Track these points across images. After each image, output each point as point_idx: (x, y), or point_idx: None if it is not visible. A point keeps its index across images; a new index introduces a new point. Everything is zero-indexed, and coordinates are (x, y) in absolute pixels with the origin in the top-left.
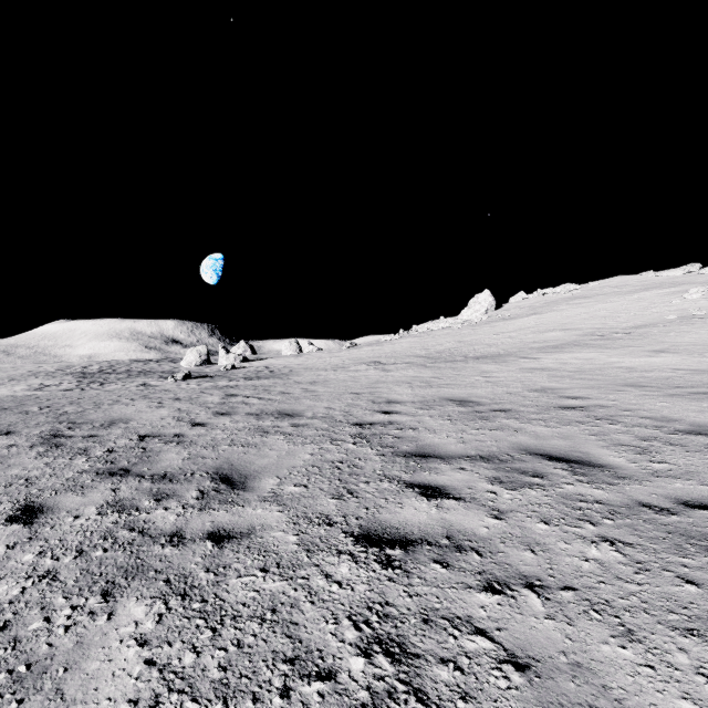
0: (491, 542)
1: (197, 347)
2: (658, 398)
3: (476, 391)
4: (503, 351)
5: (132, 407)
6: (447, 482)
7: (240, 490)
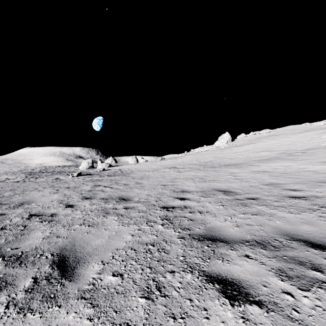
0: None
1: (87, 160)
2: None
3: (231, 184)
4: (239, 161)
5: (40, 193)
6: (241, 275)
7: (67, 279)
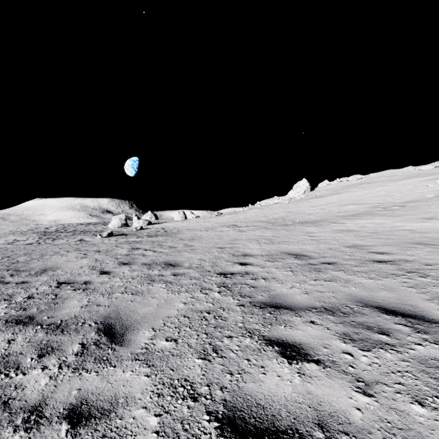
0: (372, 438)
1: (119, 215)
2: None
3: (305, 246)
4: (319, 218)
5: (64, 257)
6: (303, 339)
7: (117, 344)
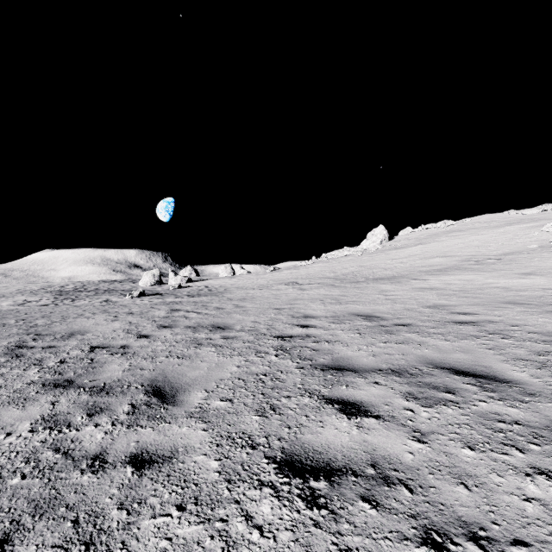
0: (419, 473)
1: (151, 271)
2: (538, 314)
3: (378, 307)
4: (397, 273)
5: (91, 320)
6: (364, 398)
7: (169, 404)
